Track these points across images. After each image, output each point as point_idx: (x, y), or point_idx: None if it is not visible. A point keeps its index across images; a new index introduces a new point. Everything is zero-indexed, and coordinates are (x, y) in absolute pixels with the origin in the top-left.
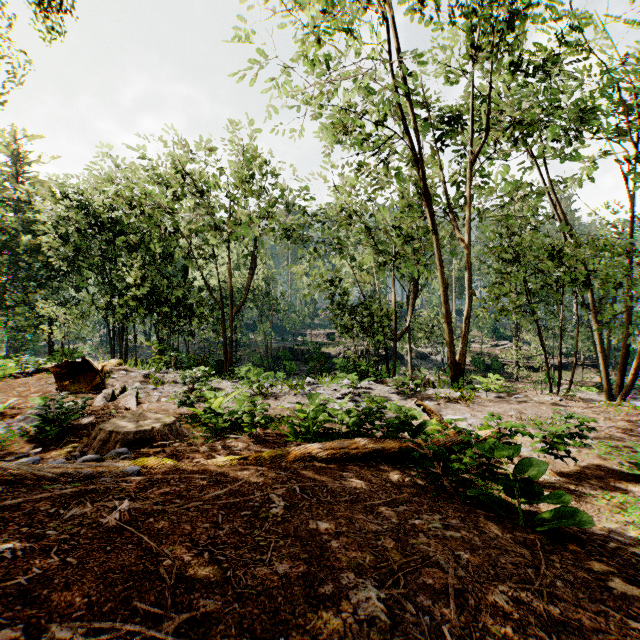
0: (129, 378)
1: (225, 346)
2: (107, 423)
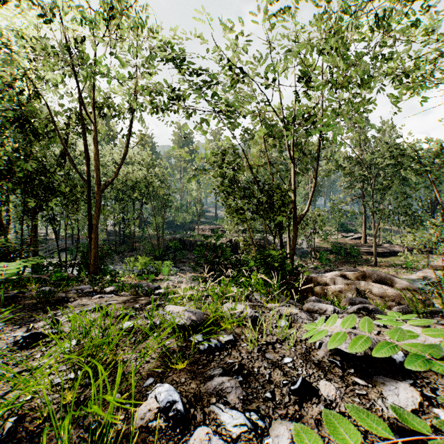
0: None
1: (90, 232)
2: None
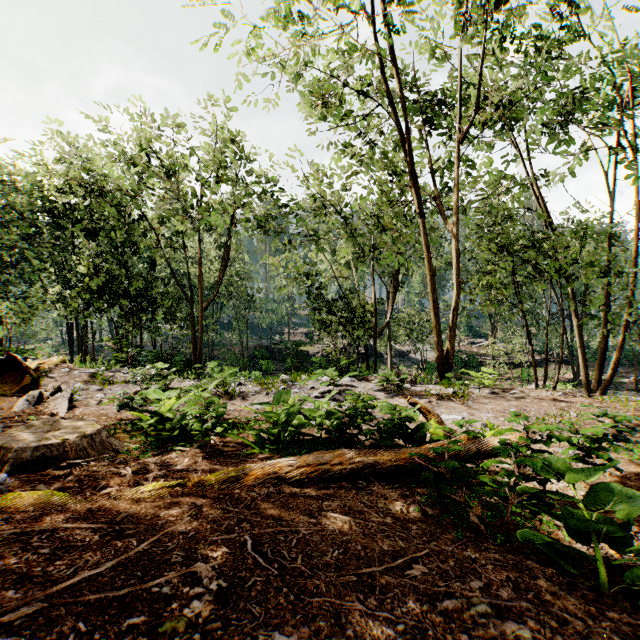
0: (71, 378)
1: (194, 343)
2: (0, 435)
